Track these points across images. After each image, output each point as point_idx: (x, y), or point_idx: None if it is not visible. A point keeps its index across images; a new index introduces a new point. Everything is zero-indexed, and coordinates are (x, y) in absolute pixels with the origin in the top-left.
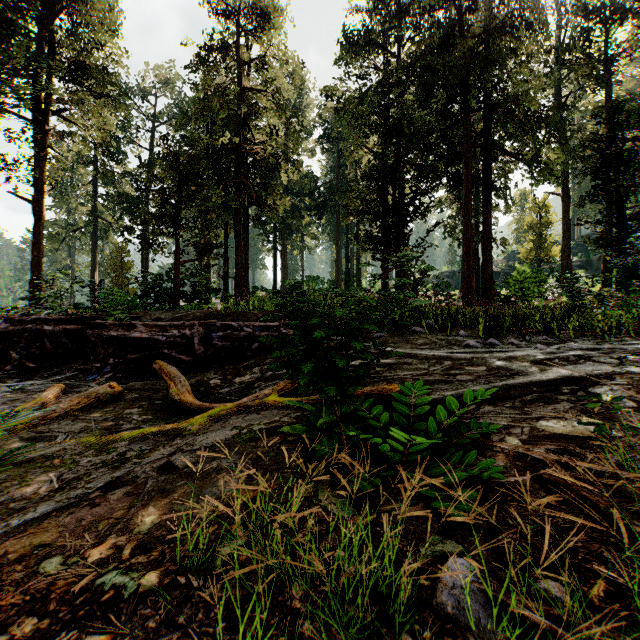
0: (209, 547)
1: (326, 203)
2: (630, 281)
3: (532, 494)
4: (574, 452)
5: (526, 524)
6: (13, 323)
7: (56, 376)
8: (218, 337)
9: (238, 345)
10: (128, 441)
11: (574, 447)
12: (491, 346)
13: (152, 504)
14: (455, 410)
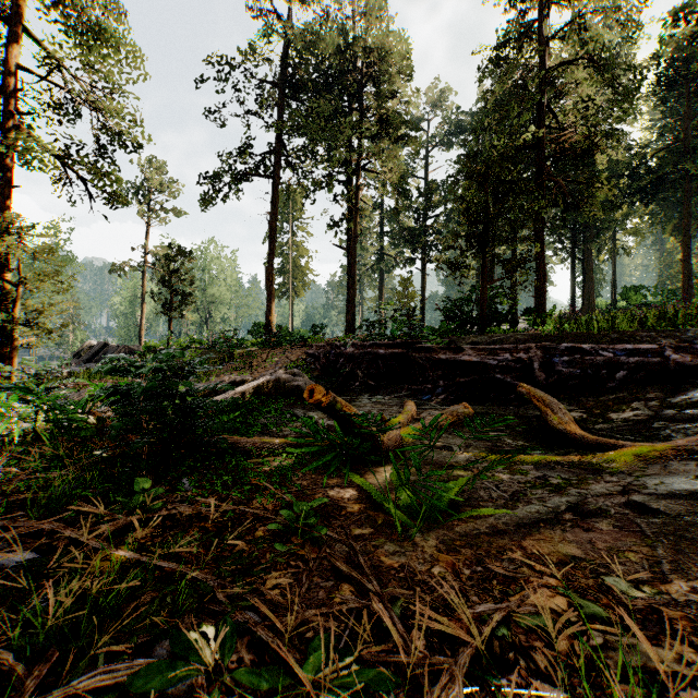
0: None
1: (661, 179)
2: None
3: None
4: None
5: None
6: (356, 347)
7: (395, 393)
8: (562, 362)
9: (592, 373)
10: (531, 465)
11: None
12: None
13: (687, 551)
14: None
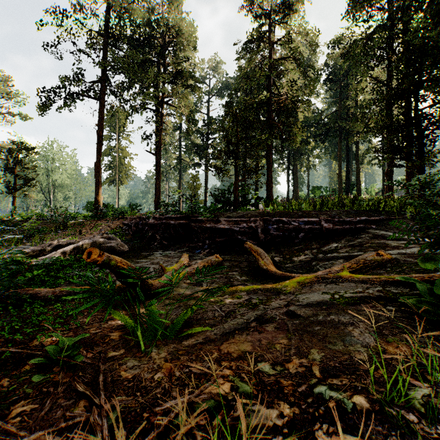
0: (393, 387)
1: (329, 130)
2: None
3: None
4: None
5: None
6: (156, 219)
7: (179, 249)
8: (273, 228)
9: (288, 234)
10: (245, 292)
11: None
12: None
13: (306, 340)
14: None
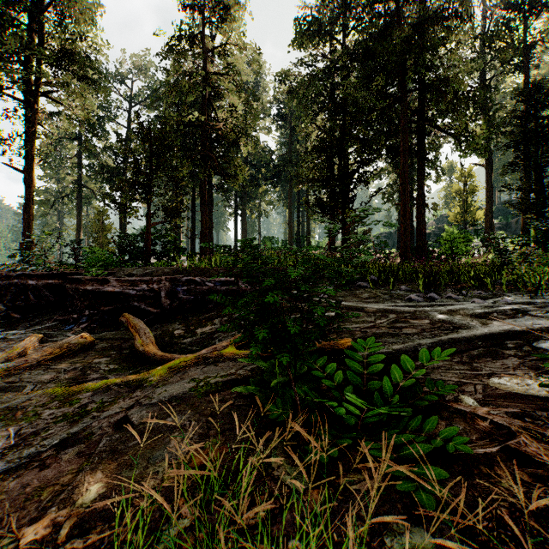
0: (152, 528)
1: (280, 173)
2: (547, 241)
3: (500, 466)
4: (535, 415)
5: (501, 507)
6: (1, 278)
7: (37, 326)
8: (183, 291)
9: (201, 298)
10: (92, 392)
11: (533, 409)
12: (431, 300)
13: (101, 468)
14: (411, 370)
